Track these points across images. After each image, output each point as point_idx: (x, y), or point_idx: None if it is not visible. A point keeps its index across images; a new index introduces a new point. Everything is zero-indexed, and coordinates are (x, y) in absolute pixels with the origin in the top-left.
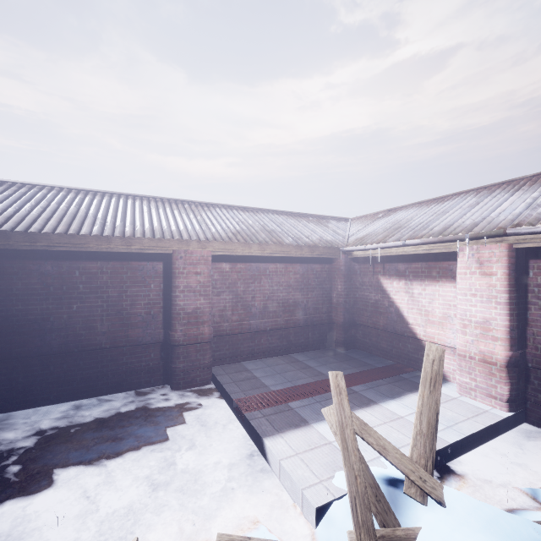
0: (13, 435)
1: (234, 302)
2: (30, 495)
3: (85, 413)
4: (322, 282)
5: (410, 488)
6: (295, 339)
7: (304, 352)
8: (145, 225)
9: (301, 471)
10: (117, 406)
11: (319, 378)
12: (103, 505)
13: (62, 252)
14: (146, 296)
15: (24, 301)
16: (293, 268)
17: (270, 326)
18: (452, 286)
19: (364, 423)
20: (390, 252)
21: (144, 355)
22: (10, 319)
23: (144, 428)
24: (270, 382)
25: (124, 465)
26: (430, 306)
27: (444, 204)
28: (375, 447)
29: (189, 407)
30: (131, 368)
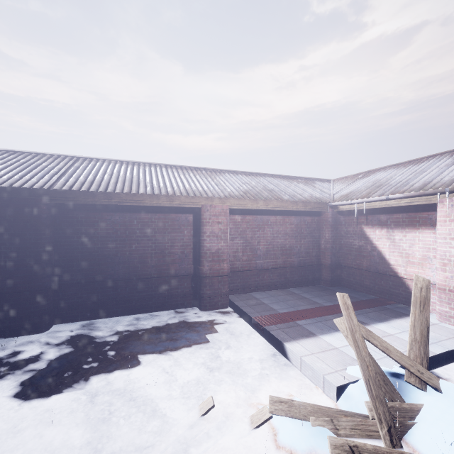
0: (102, 334)
1: (244, 245)
2: (129, 369)
3: (144, 323)
4: (312, 231)
5: (410, 377)
6: (290, 276)
7: (298, 287)
8: (180, 186)
9: (319, 364)
10: (165, 319)
11: (316, 305)
12: (175, 380)
13: (125, 206)
14: (181, 239)
15: (102, 241)
16: (289, 219)
17: (272, 266)
18: (431, 232)
19: (369, 331)
20: (373, 205)
21: (180, 284)
22: (93, 254)
23: (190, 333)
24: (277, 307)
25: (184, 355)
26: (410, 249)
27: (420, 165)
28: (380, 347)
29: (218, 322)
30: (171, 293)
